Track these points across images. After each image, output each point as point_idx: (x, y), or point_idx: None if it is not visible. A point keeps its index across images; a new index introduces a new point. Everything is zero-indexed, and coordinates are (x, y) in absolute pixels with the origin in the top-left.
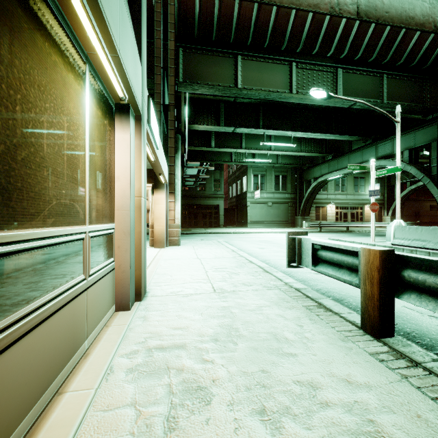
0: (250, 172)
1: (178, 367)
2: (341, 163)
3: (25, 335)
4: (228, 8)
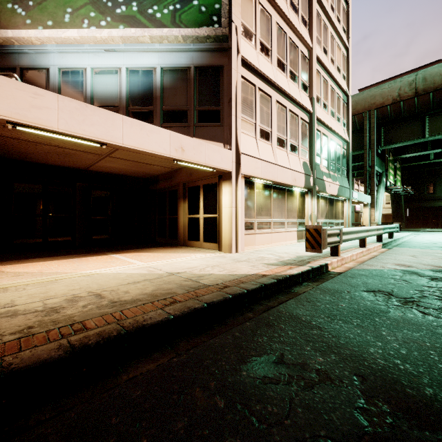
0: None
1: None
2: None
3: None
4: (409, 103)
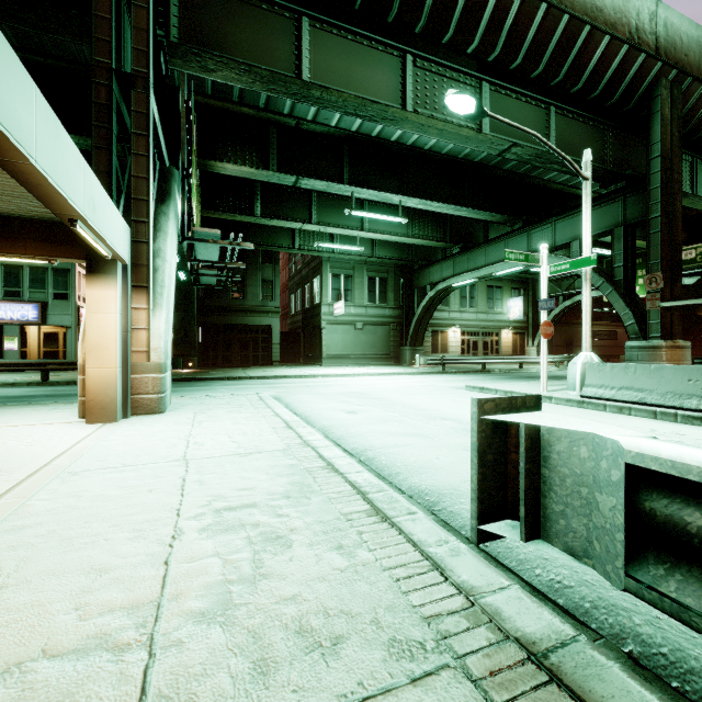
0: (327, 270)
1: None
2: (474, 261)
3: None
4: None
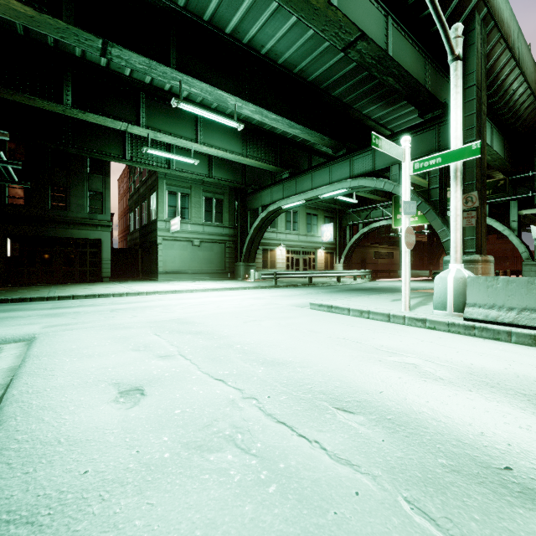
0: (164, 187)
1: None
2: (302, 185)
3: None
4: None
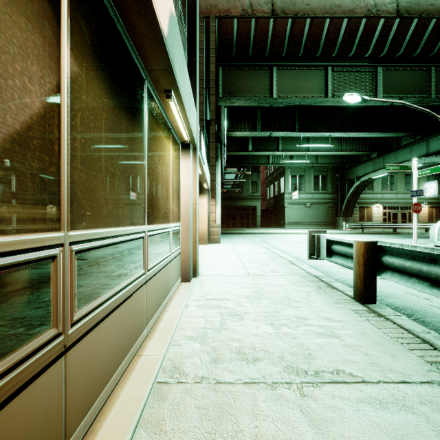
0: (288, 173)
1: (225, 307)
2: (387, 161)
3: (156, 274)
4: (263, 27)
